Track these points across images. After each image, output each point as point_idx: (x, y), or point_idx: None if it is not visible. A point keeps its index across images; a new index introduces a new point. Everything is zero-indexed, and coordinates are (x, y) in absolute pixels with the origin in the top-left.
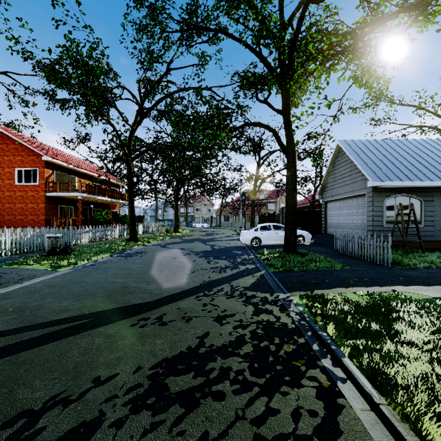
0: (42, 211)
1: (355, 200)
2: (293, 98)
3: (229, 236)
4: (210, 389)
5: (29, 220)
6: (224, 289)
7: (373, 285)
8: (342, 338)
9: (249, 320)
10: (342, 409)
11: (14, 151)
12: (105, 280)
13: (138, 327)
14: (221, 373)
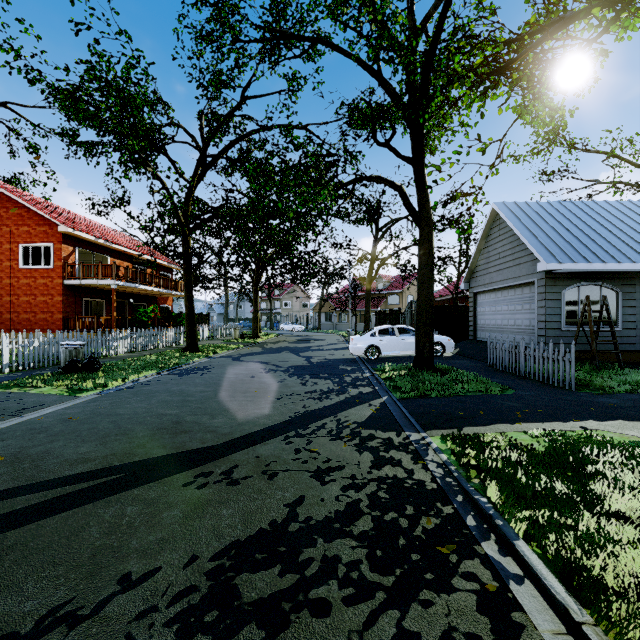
0: (58, 306)
1: (520, 291)
2: (428, 141)
3: (333, 343)
4: (306, 596)
5: (39, 320)
6: (327, 426)
7: (552, 420)
8: (512, 508)
9: (366, 475)
10: (520, 632)
11: (18, 219)
12: (147, 411)
13: (195, 488)
14: (324, 567)
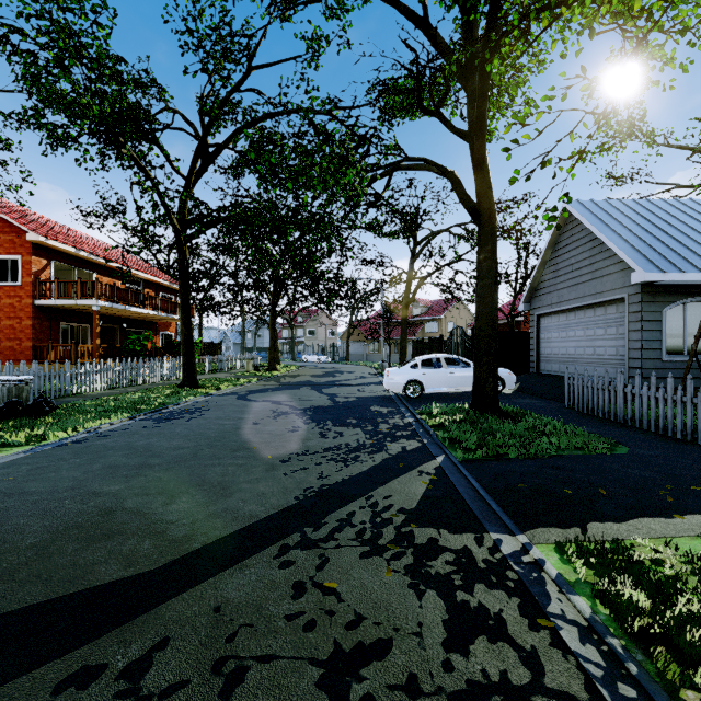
0: (27, 332)
1: (601, 311)
2: None
3: (364, 376)
4: None
5: (4, 348)
6: (356, 519)
7: None
8: None
9: (441, 678)
10: None
11: None
12: (74, 485)
13: None
14: None
